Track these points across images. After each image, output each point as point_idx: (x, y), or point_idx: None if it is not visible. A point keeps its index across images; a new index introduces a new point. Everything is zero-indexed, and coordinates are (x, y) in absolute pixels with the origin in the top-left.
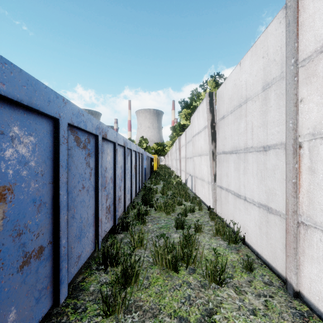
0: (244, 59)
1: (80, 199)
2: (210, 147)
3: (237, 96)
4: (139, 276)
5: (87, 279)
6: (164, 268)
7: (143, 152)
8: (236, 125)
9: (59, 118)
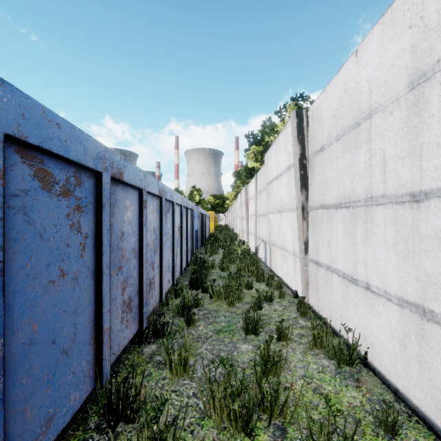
0: (365, 43)
1: (53, 299)
2: (299, 198)
3: (351, 109)
4: None
5: None
6: (225, 425)
7: (193, 207)
8: (349, 160)
9: None
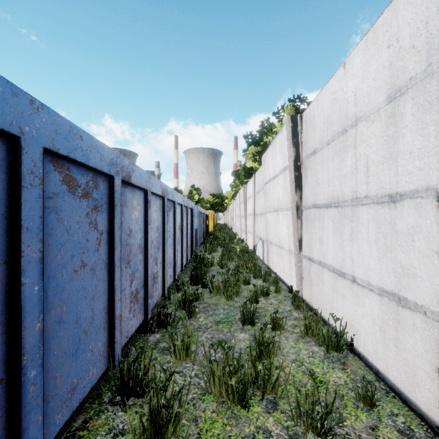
0: (352, 57)
1: (76, 286)
2: (293, 198)
3: (340, 116)
4: (180, 423)
5: (90, 423)
6: (224, 399)
7: (193, 206)
8: (338, 163)
9: (21, 135)
